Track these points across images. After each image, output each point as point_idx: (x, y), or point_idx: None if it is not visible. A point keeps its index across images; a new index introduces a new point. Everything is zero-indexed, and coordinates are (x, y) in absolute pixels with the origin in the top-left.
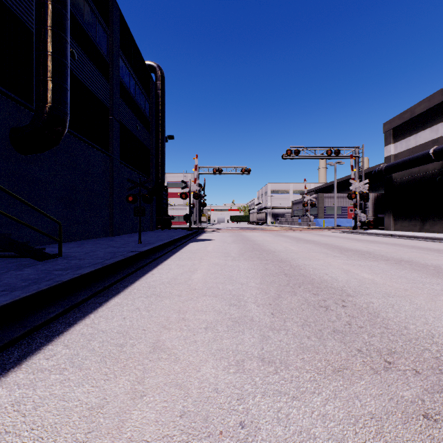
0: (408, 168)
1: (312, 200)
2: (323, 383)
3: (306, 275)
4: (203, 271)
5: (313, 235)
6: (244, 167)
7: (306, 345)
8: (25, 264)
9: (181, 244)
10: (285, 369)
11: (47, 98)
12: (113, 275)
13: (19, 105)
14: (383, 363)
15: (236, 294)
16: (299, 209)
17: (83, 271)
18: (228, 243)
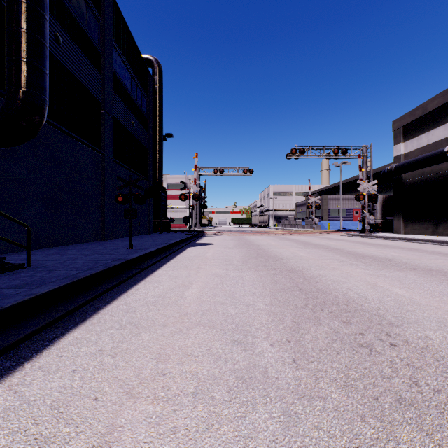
0: (420, 168)
1: (316, 202)
2: None
3: (326, 290)
4: (200, 285)
5: (319, 239)
6: (246, 167)
7: (364, 441)
8: None
9: (177, 249)
10: None
11: (20, 82)
12: (86, 292)
13: None
14: None
15: (240, 322)
16: (302, 211)
17: (41, 290)
18: (229, 248)
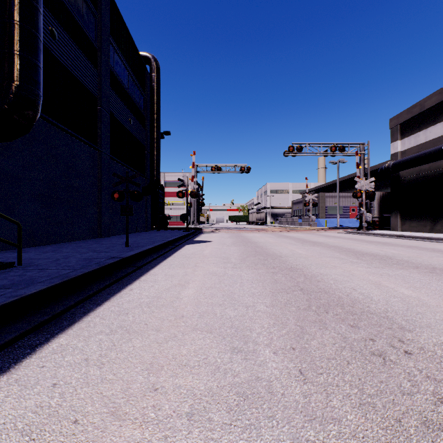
0: (418, 165)
1: (313, 199)
2: None
3: (329, 290)
4: (197, 285)
5: (317, 236)
6: (244, 165)
7: None
8: None
9: (175, 247)
10: None
11: (12, 75)
12: (77, 292)
13: None
14: None
15: (240, 326)
16: (299, 209)
17: (27, 291)
18: (227, 246)
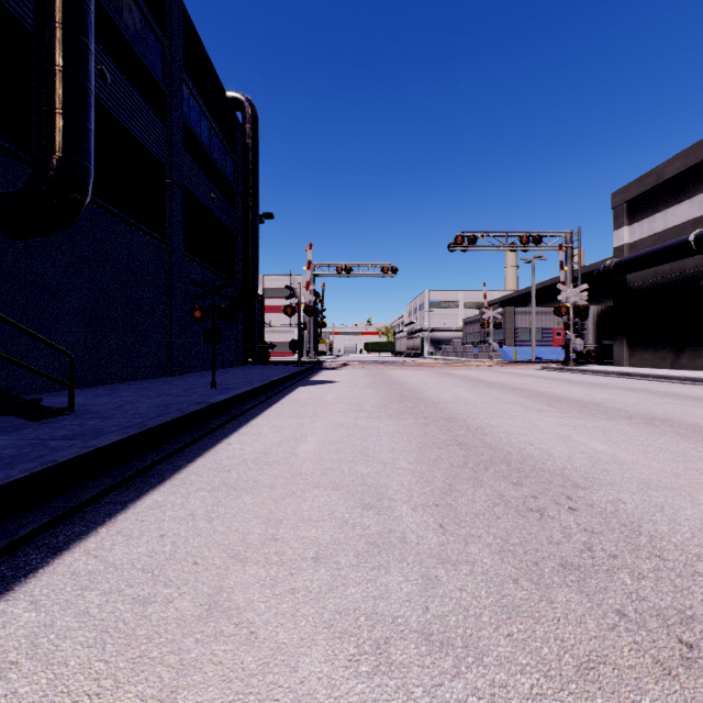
0: (653, 265)
1: (496, 317)
2: (561, 702)
3: (496, 445)
4: (317, 439)
5: (498, 374)
6: (387, 264)
7: (513, 601)
8: (4, 428)
9: (282, 390)
10: (476, 663)
11: (54, 144)
12: (159, 446)
13: (7, 156)
14: (677, 646)
15: (374, 484)
16: (475, 332)
17: (101, 442)
18: (360, 388)
